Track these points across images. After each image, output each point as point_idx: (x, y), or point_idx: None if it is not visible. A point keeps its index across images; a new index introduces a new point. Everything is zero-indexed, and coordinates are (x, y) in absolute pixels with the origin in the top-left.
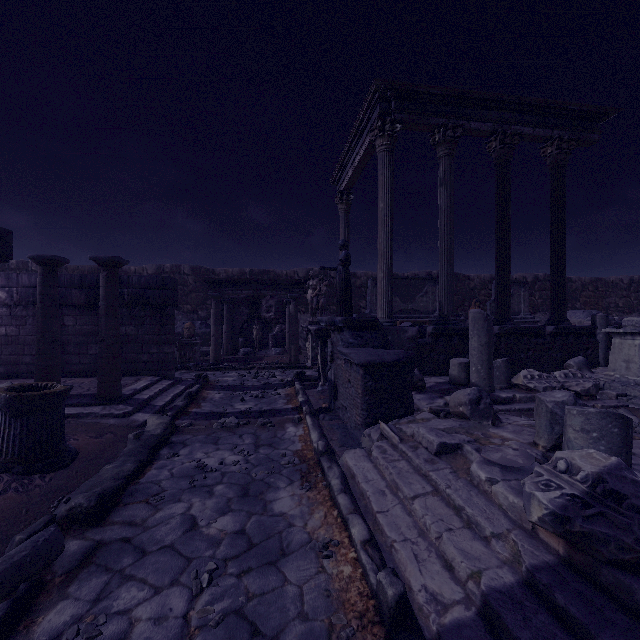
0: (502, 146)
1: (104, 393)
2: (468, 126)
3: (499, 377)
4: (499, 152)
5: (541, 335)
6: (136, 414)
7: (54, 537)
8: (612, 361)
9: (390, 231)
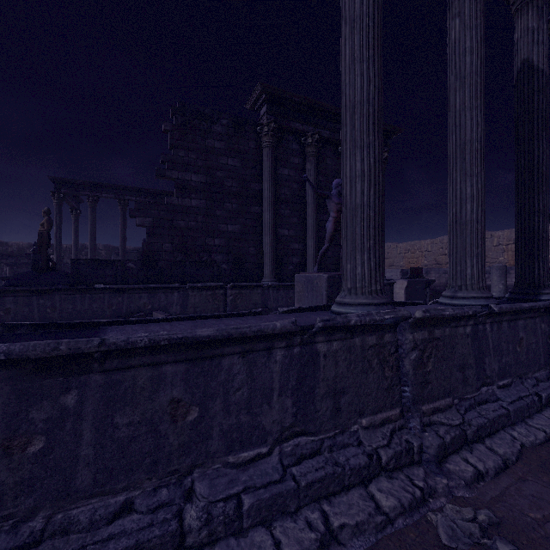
0: (119, 204)
1: None
2: (101, 195)
3: None
4: (120, 206)
5: None
6: None
7: None
8: None
9: (59, 239)
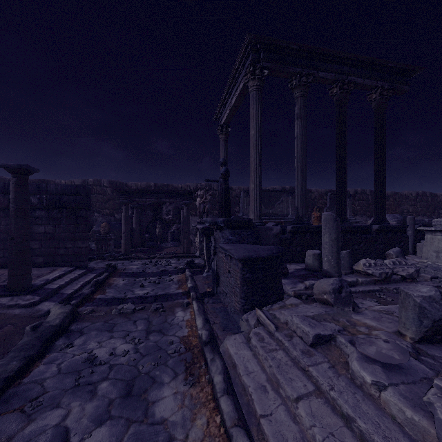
0: (341, 91)
1: (13, 285)
2: (317, 75)
3: (344, 265)
4: (339, 96)
5: (368, 232)
6: (42, 303)
7: None
8: (425, 251)
9: (259, 152)
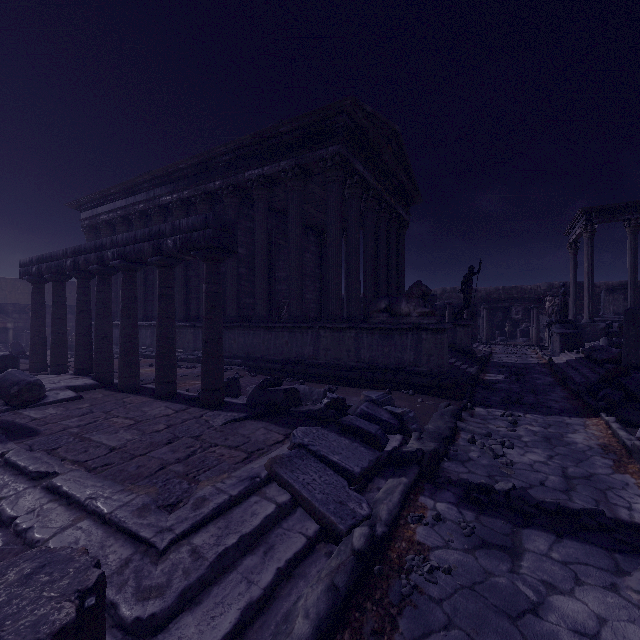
0: None
1: None
2: None
3: None
4: None
5: None
6: (477, 348)
7: (488, 354)
8: None
9: (591, 277)
